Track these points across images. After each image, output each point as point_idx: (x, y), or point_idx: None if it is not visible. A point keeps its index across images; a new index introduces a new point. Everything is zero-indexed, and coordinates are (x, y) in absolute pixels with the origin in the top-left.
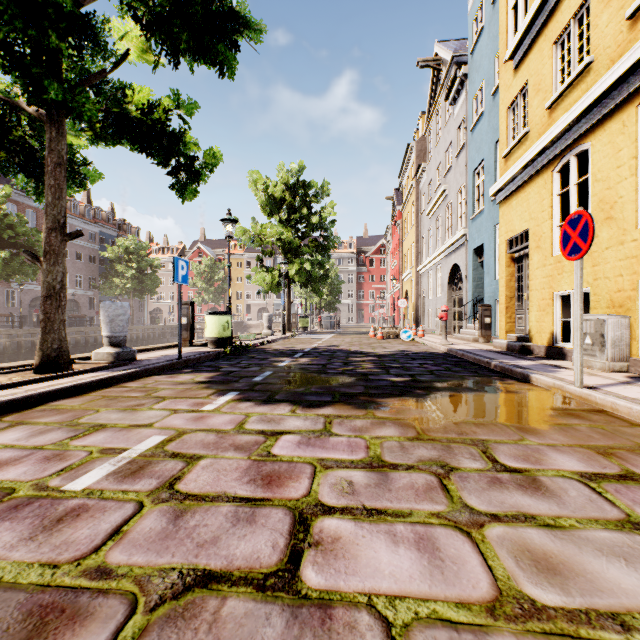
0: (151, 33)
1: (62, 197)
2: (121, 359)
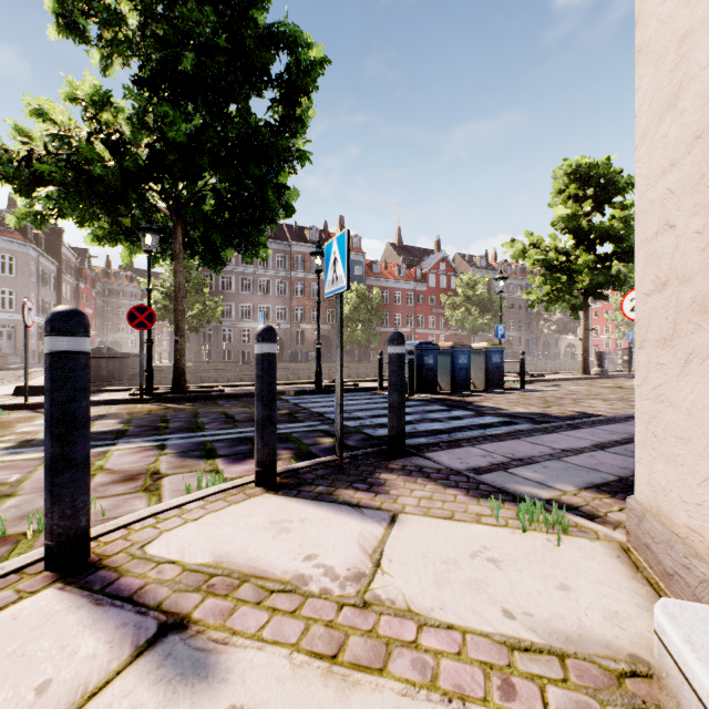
0: (621, 260)
1: (588, 319)
2: (603, 373)
